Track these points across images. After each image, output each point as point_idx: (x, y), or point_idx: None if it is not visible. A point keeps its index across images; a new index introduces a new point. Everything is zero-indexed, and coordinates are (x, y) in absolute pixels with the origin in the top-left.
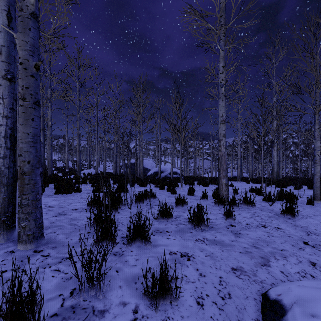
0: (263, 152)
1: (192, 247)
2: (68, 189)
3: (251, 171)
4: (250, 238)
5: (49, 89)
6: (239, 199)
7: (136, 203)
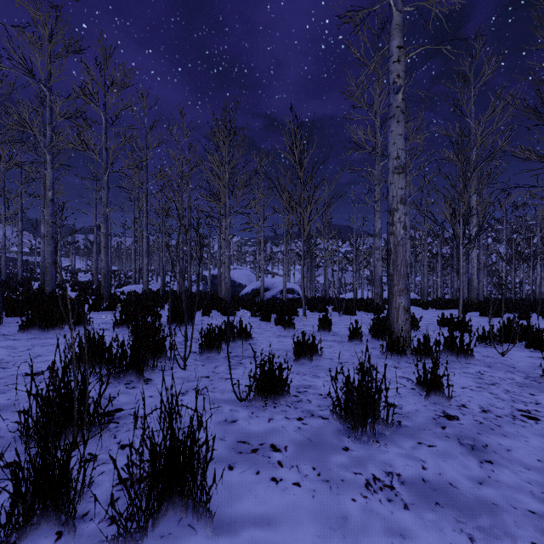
0: (461, 248)
1: (362, 522)
2: (54, 321)
3: (426, 288)
4: (523, 466)
5: (48, 128)
6: (435, 341)
7: (202, 353)
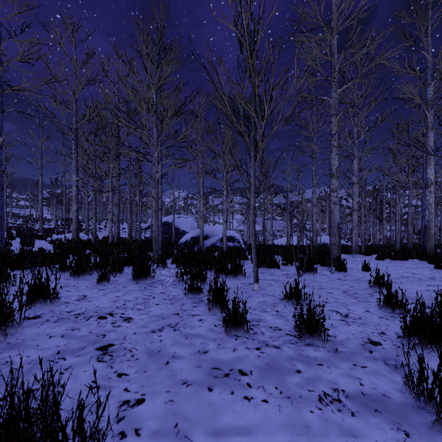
0: None
1: None
2: None
3: (363, 235)
4: None
5: None
6: None
7: None
